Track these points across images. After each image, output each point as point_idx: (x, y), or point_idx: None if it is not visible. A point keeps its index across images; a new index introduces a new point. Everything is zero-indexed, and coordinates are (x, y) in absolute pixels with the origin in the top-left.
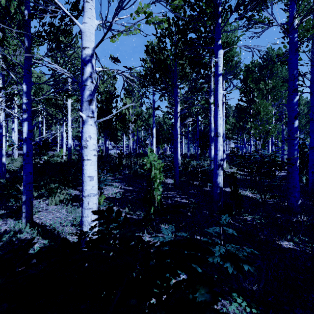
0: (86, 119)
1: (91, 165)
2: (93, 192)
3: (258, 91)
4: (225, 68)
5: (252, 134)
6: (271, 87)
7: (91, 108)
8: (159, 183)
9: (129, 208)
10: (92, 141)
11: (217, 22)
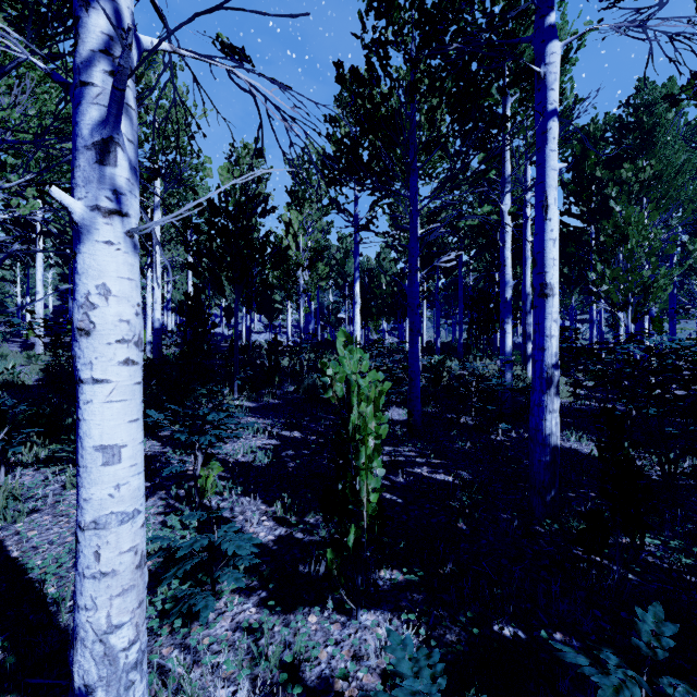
0: (87, 219)
1: (108, 401)
2: (121, 508)
3: (617, 188)
4: (534, 133)
5: (605, 293)
6: (652, 176)
7: (108, 175)
8: (374, 450)
9: (286, 505)
10: (114, 306)
11: None
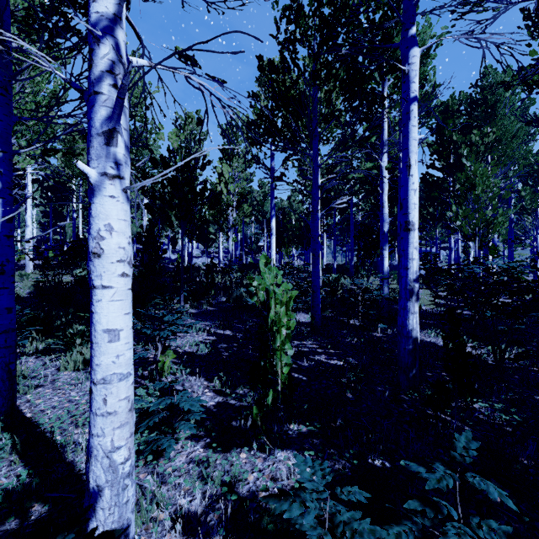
0: (99, 181)
1: (111, 300)
2: (120, 371)
3: (468, 148)
4: None
5: (459, 227)
6: (494, 140)
7: (112, 152)
8: (286, 337)
9: (223, 381)
10: (115, 238)
11: None
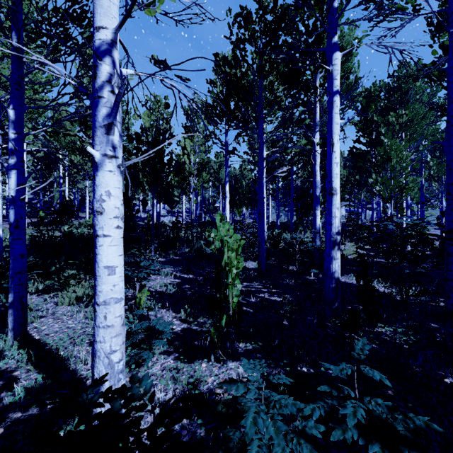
0: (101, 160)
1: (110, 245)
2: (115, 296)
3: (386, 127)
4: None
5: (378, 192)
6: (407, 120)
7: (110, 139)
8: (236, 275)
9: (187, 312)
10: (113, 200)
11: (332, 4)
